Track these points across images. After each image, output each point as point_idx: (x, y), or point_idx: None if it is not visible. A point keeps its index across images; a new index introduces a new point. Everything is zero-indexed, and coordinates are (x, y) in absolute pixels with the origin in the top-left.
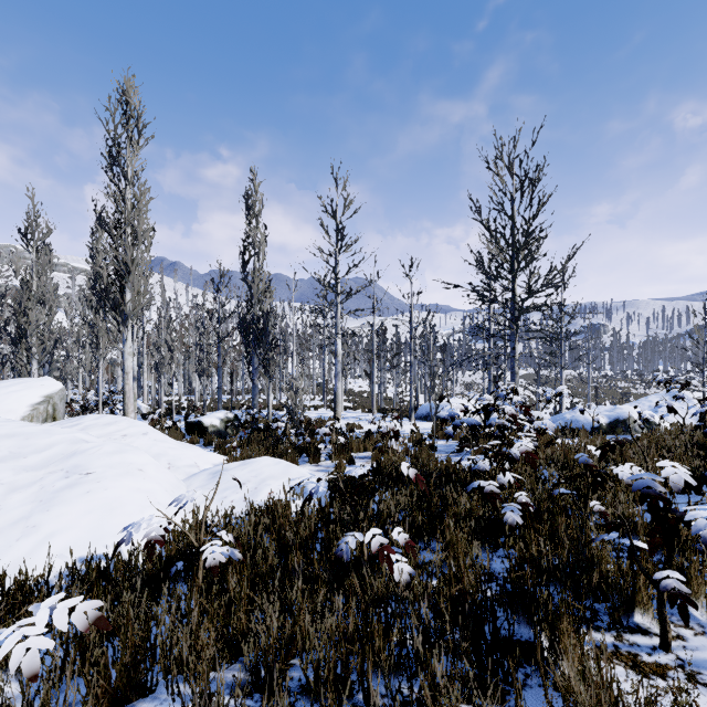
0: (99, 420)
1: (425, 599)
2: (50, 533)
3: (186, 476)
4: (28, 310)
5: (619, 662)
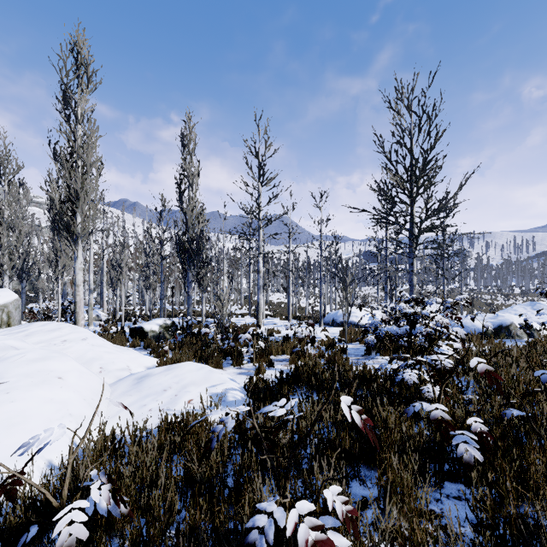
0: (45, 326)
1: None
2: None
3: (115, 380)
4: None
5: None
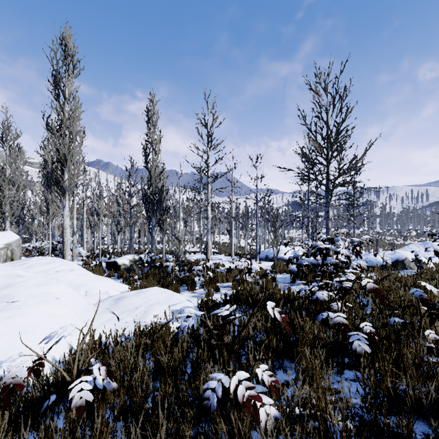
0: (41, 260)
1: None
2: None
3: (97, 301)
4: (2, 188)
5: None
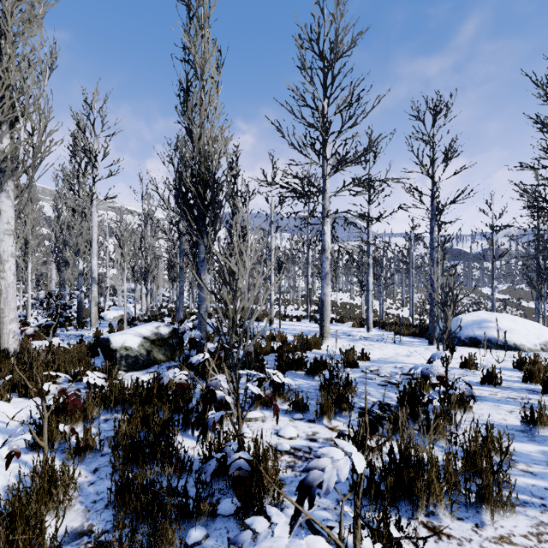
0: None
1: None
2: None
3: None
4: None
5: None
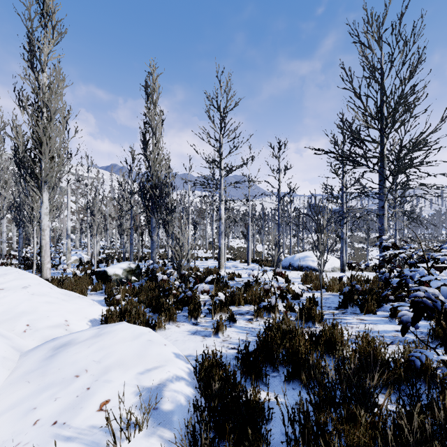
0: None
1: None
2: None
3: (40, 342)
4: None
5: None
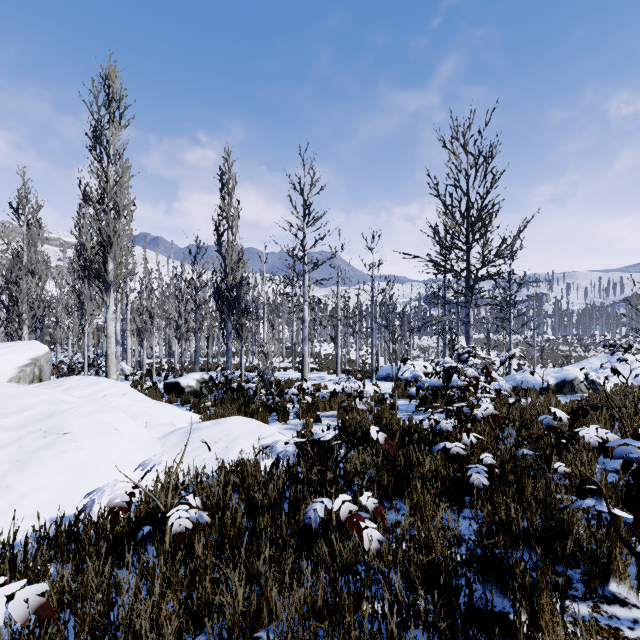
0: (82, 381)
1: (398, 572)
2: (23, 493)
3: (162, 434)
4: (19, 280)
5: (600, 637)
